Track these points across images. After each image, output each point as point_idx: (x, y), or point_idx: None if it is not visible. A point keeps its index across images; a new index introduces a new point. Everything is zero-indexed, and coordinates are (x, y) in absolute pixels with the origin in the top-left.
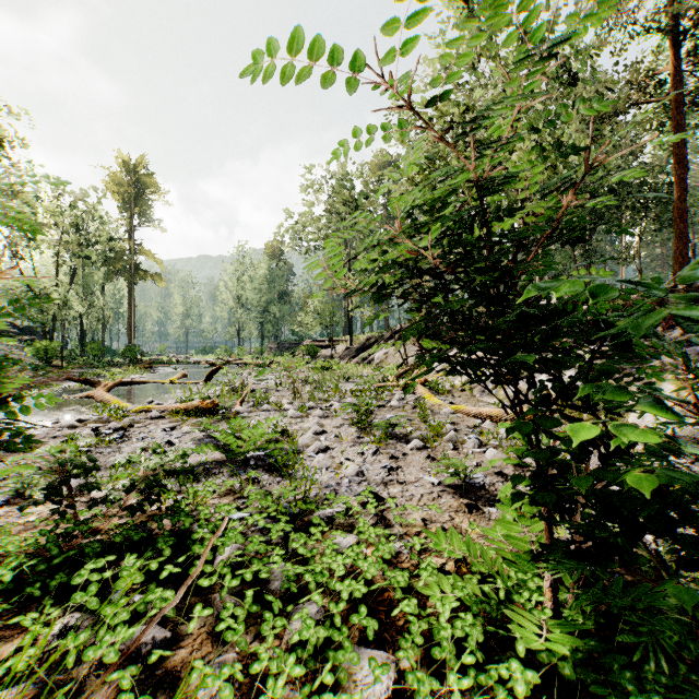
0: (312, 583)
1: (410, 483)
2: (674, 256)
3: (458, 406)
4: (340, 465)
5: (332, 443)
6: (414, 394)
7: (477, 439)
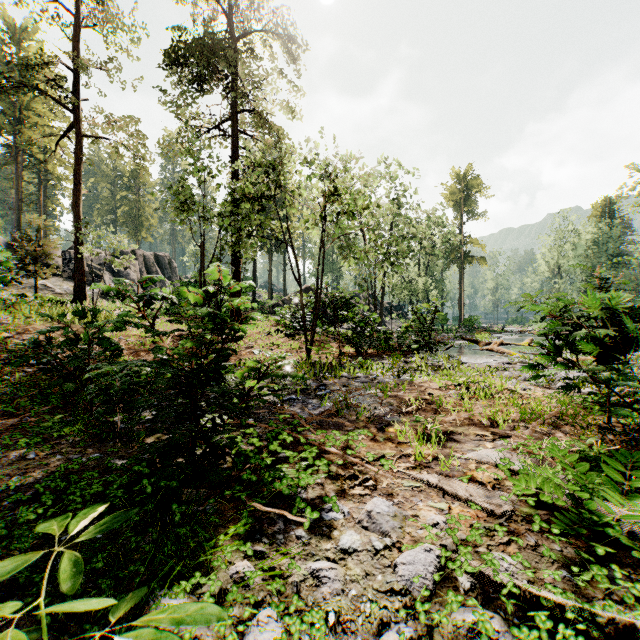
0: None
1: None
2: None
3: None
4: None
5: None
6: None
7: None
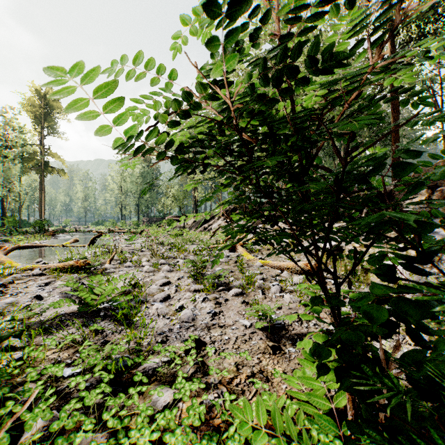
0: None
1: (228, 326)
2: None
3: (265, 261)
4: (175, 312)
5: (172, 293)
6: (236, 253)
7: (278, 286)
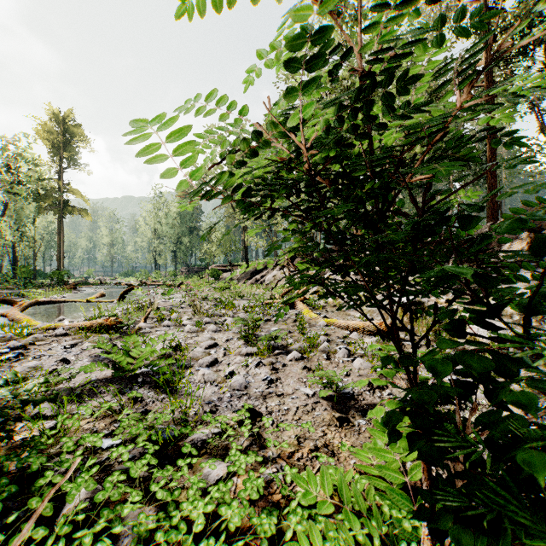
0: (163, 545)
1: (287, 395)
2: (488, 203)
3: (330, 320)
4: (224, 379)
5: (221, 356)
6: (295, 310)
7: (347, 349)
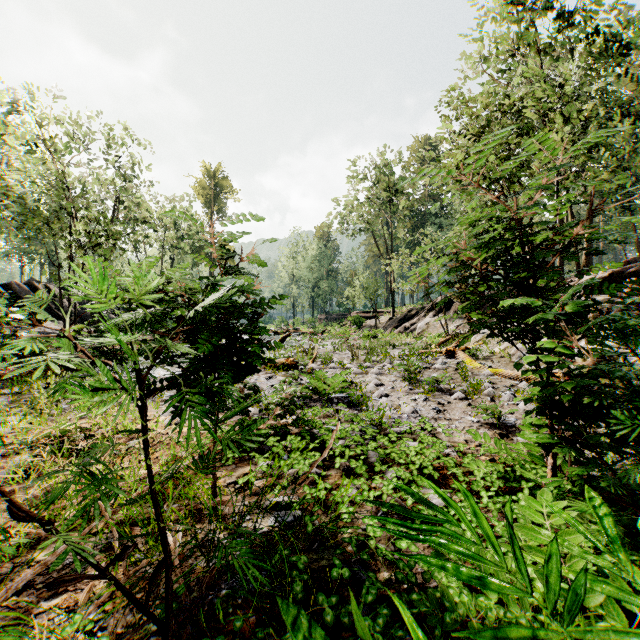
0: (397, 457)
1: (454, 420)
2: None
3: (496, 370)
4: (399, 406)
5: (390, 392)
6: (455, 359)
7: (512, 395)
